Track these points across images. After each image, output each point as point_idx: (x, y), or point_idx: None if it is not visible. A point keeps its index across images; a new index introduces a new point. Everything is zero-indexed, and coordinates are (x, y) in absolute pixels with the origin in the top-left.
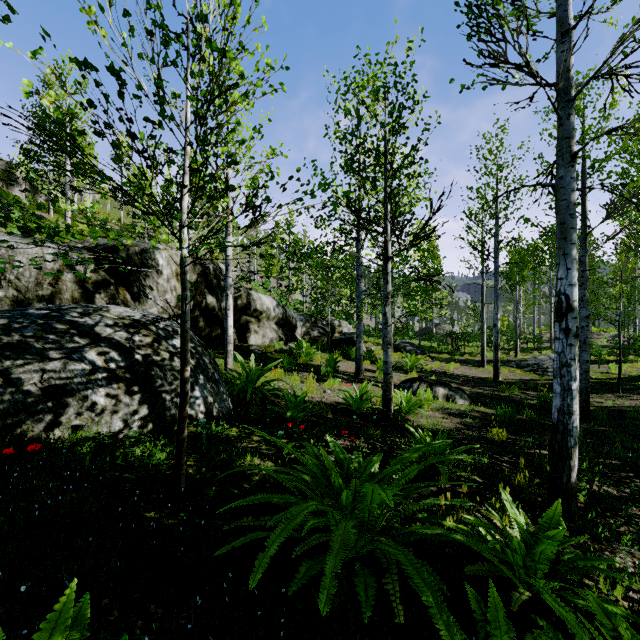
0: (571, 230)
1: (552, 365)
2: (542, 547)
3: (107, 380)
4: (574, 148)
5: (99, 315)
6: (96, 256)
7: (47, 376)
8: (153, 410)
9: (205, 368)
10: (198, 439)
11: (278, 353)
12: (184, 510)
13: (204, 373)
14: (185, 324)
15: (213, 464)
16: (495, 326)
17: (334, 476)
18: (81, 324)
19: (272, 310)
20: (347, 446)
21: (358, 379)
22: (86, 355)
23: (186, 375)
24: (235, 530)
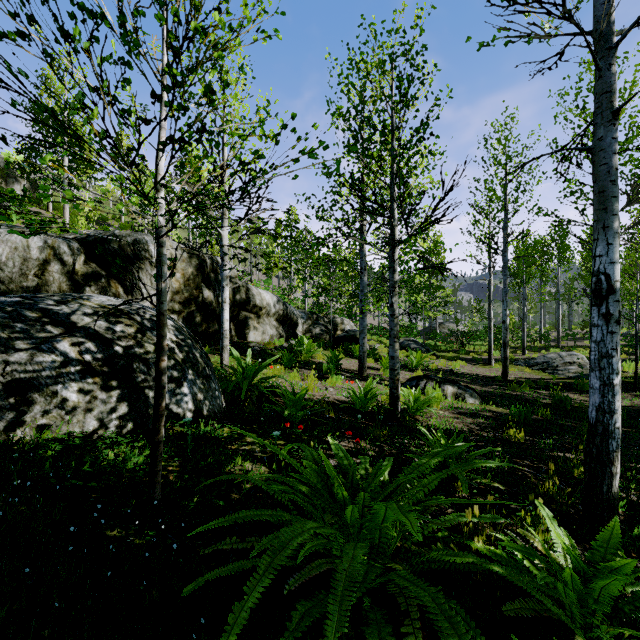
0: (612, 199)
1: (562, 363)
2: (605, 583)
3: (81, 374)
4: (616, 104)
5: (78, 303)
6: (87, 247)
7: (10, 369)
8: (134, 408)
9: (195, 362)
10: (184, 440)
11: (278, 350)
12: (157, 527)
13: (194, 368)
14: (161, 305)
15: (198, 469)
16: (504, 322)
17: (337, 487)
18: (55, 312)
19: (272, 306)
20: (351, 448)
21: (362, 377)
22: (57, 346)
23: (162, 366)
24: (216, 552)
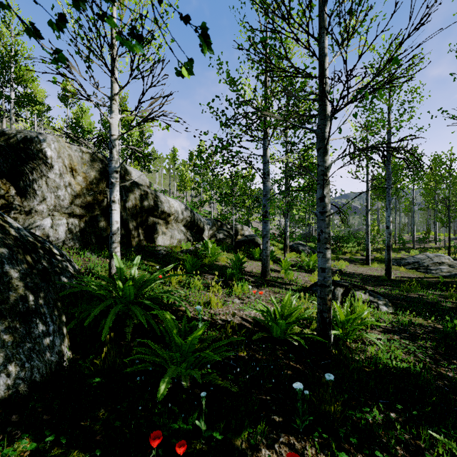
0: None
1: (432, 263)
2: None
3: None
4: None
5: None
6: None
7: None
8: None
9: None
10: None
11: (184, 253)
12: None
13: None
14: None
15: None
16: (388, 228)
17: None
18: None
19: (180, 213)
20: None
21: (265, 281)
22: None
23: None
24: None
